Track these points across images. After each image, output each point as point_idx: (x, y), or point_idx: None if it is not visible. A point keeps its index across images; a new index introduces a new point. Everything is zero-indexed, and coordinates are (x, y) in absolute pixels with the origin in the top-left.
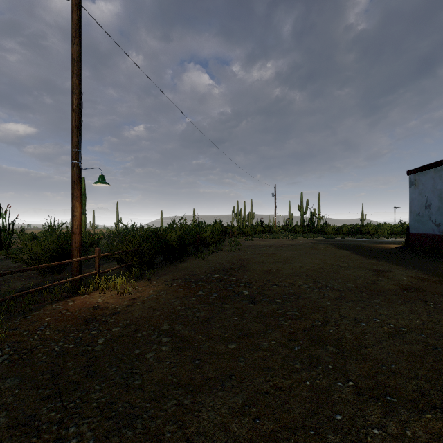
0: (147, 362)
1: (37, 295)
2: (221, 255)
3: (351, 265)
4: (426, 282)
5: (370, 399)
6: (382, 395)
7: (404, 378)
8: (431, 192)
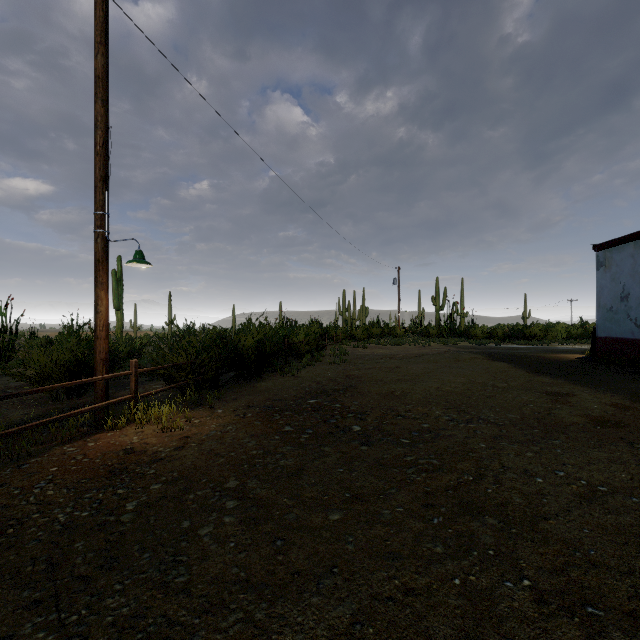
0: (201, 543)
1: (42, 431)
2: (320, 370)
3: (514, 385)
4: (628, 412)
5: (560, 611)
6: (579, 604)
7: (613, 574)
8: (630, 276)
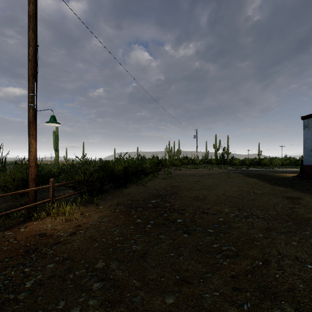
0: None
1: None
2: (157, 182)
3: (265, 192)
4: None
5: None
6: None
7: None
8: None
